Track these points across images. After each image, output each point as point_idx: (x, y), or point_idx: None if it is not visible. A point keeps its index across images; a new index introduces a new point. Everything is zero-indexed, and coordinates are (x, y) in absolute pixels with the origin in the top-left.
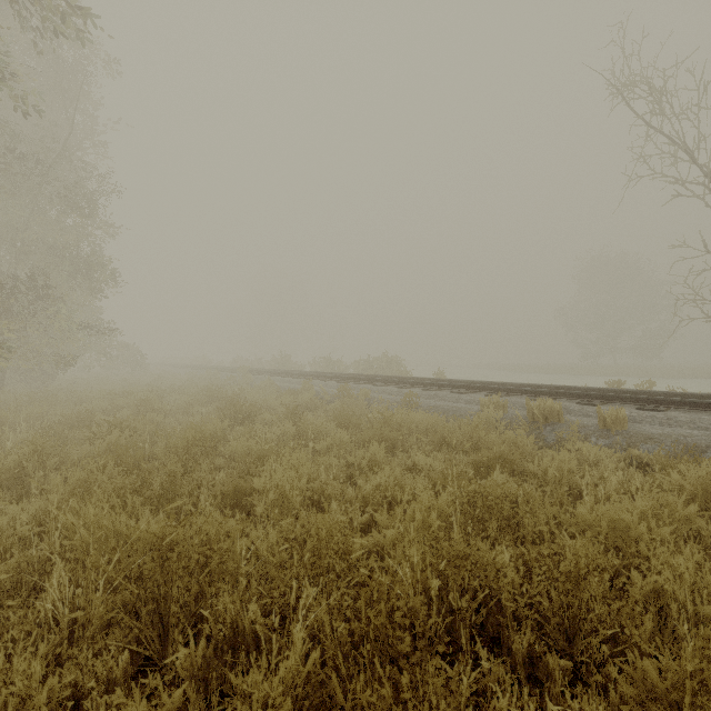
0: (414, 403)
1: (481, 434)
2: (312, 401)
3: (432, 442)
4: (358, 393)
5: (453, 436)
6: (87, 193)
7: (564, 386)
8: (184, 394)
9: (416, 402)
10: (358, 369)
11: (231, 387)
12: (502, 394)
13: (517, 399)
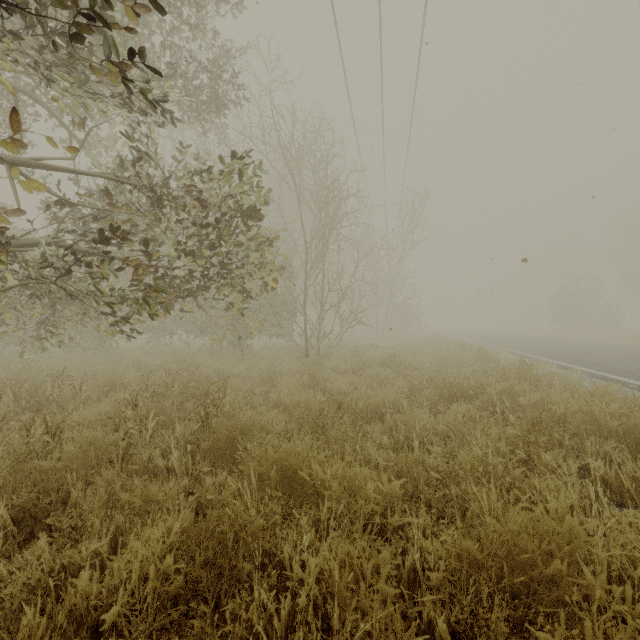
0: None
1: None
2: None
3: None
4: None
5: None
6: None
7: None
8: None
9: None
10: None
11: None
12: None
13: None
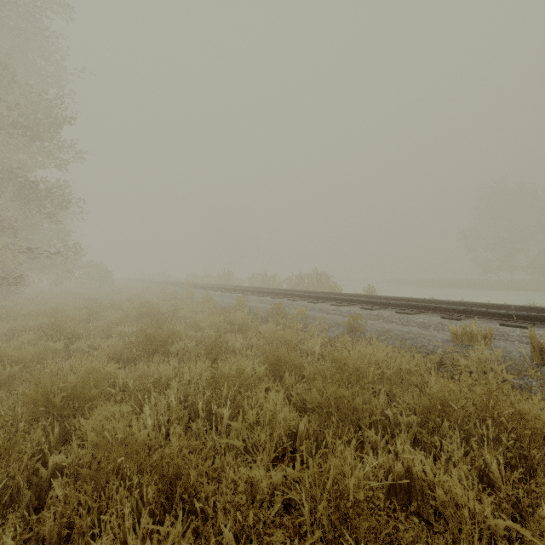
0: (360, 327)
1: (520, 410)
2: (244, 321)
3: (413, 403)
4: (293, 313)
5: (459, 403)
6: (36, 119)
7: (531, 306)
8: (122, 310)
9: (361, 326)
10: (290, 284)
11: (172, 301)
12: (463, 317)
13: (486, 324)
